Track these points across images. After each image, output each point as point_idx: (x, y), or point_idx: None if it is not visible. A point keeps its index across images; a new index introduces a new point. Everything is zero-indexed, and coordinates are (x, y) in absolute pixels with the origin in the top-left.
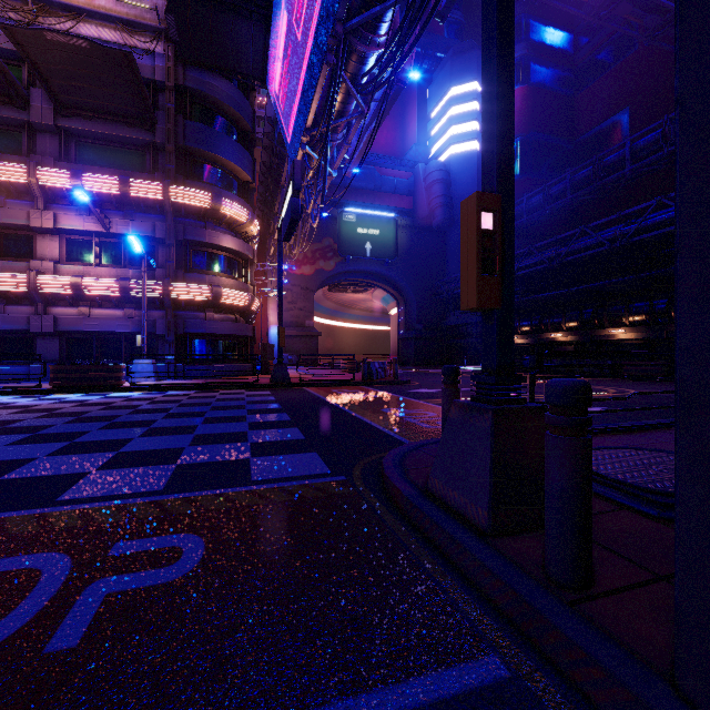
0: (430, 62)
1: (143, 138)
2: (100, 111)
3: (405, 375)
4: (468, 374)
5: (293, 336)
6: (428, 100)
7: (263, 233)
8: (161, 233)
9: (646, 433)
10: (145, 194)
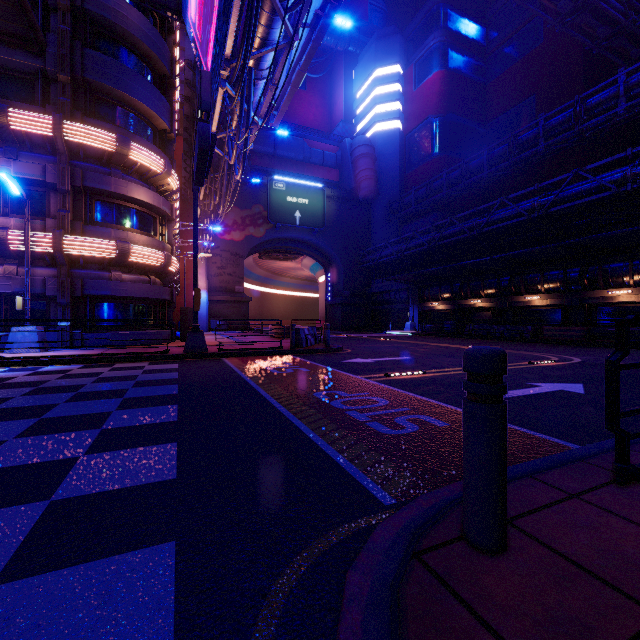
0: (356, 45)
1: (29, 62)
2: None
3: (335, 341)
4: (396, 339)
5: (222, 301)
6: (354, 80)
7: (191, 196)
8: (52, 177)
9: None
10: (30, 128)
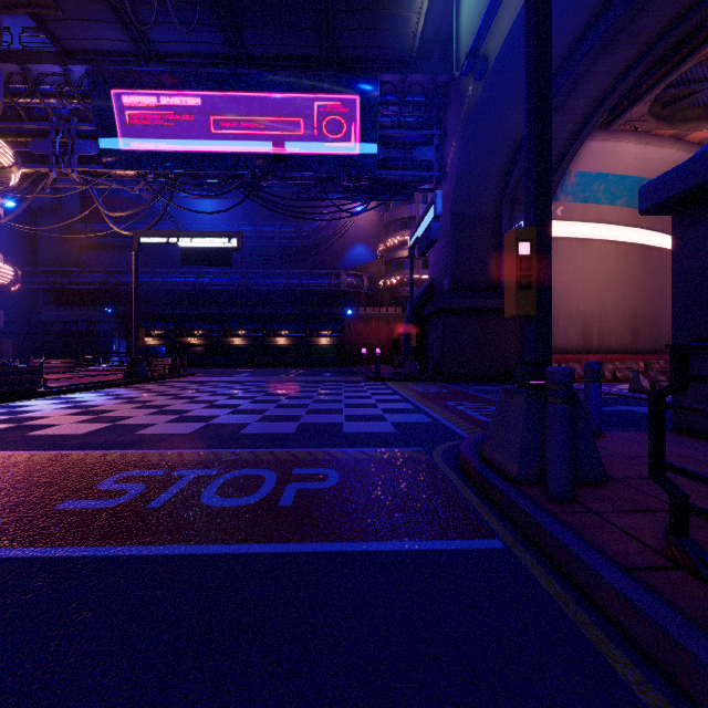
0: None
1: None
2: None
3: None
4: None
5: None
6: None
7: None
8: None
9: None
10: None
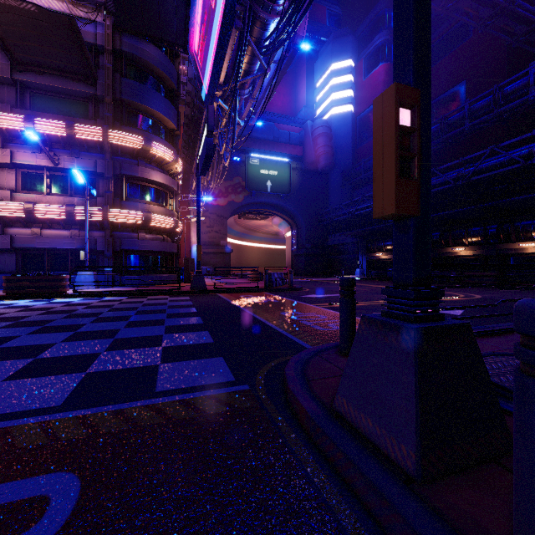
0: (316, 44)
1: (86, 91)
2: (50, 68)
3: (298, 283)
4: None
5: (210, 253)
6: (315, 73)
7: (187, 172)
8: (101, 168)
9: (513, 335)
10: (88, 136)
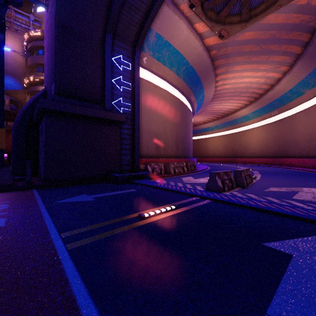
0: None
1: None
2: None
3: None
4: None
5: None
6: None
7: None
8: None
9: None
10: None
